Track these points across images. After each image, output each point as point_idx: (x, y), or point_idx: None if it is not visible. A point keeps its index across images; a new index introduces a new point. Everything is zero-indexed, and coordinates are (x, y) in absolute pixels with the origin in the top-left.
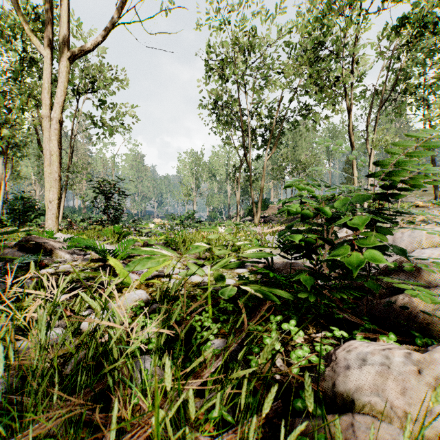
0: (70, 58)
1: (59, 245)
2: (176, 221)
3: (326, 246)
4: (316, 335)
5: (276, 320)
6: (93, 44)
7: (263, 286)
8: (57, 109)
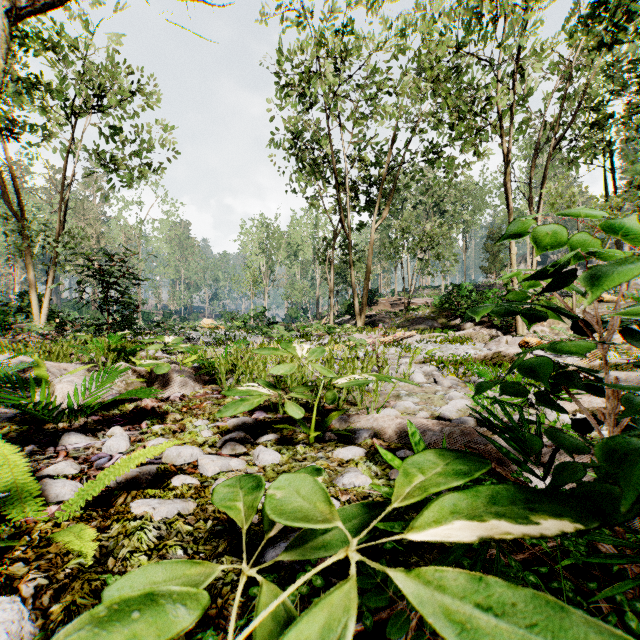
0: (10, 10)
1: None
2: (236, 323)
3: None
4: None
5: None
6: None
7: None
8: None
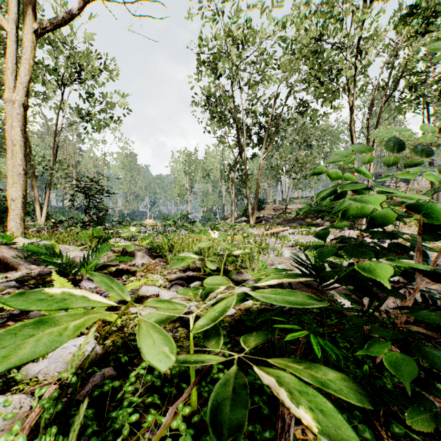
0: (36, 29)
1: (15, 253)
2: (169, 222)
3: (423, 280)
4: None
5: None
6: (65, 15)
7: (298, 361)
8: (20, 90)
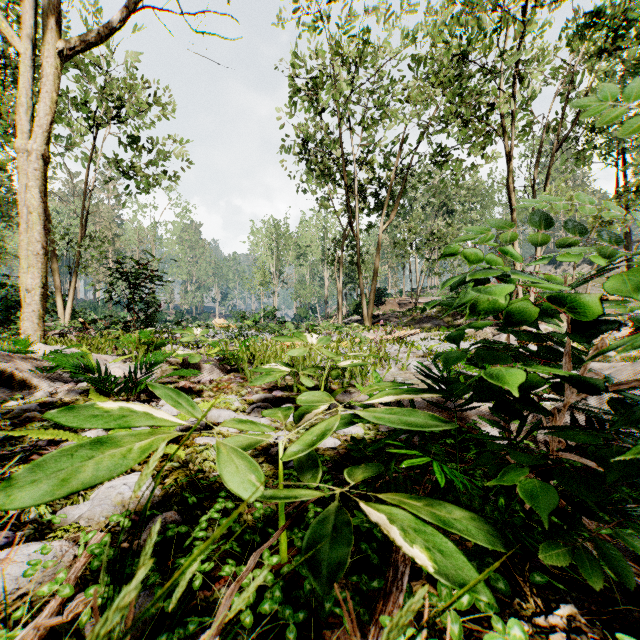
0: (61, 50)
1: (33, 364)
2: (247, 322)
3: (574, 393)
4: (549, 618)
5: (459, 604)
6: (102, 29)
7: (415, 495)
8: (38, 136)
